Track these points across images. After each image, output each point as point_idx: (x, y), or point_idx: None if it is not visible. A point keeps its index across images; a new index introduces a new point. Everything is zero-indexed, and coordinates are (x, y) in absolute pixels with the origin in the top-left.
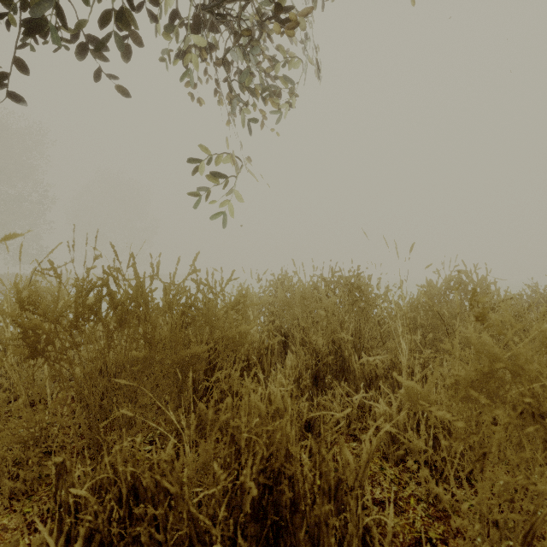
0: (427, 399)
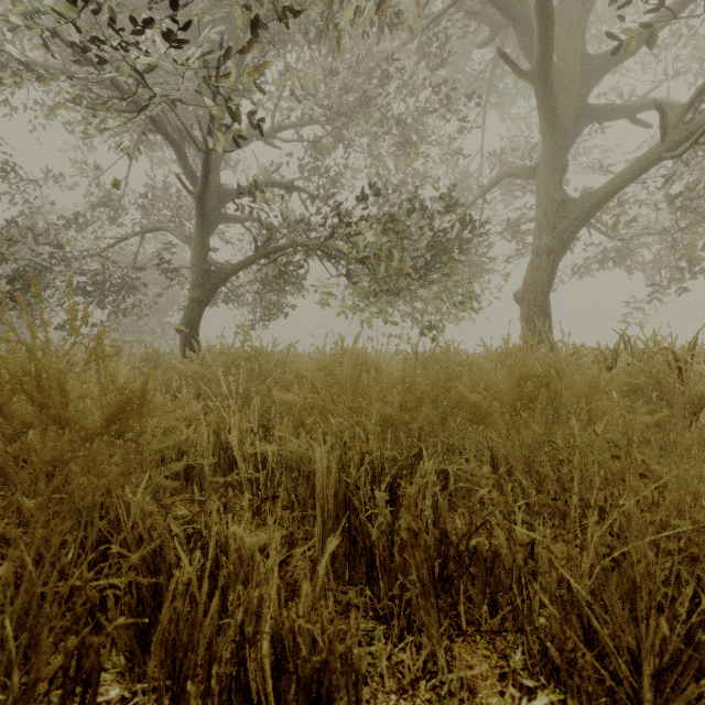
0: None
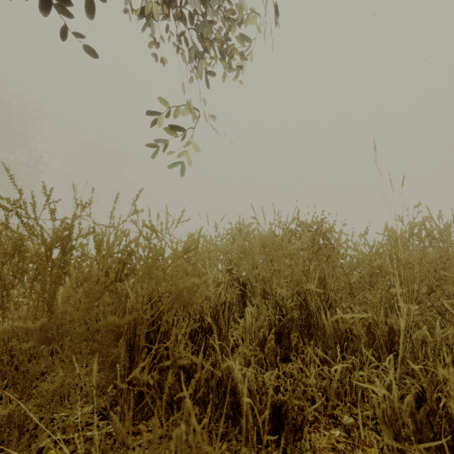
0: None
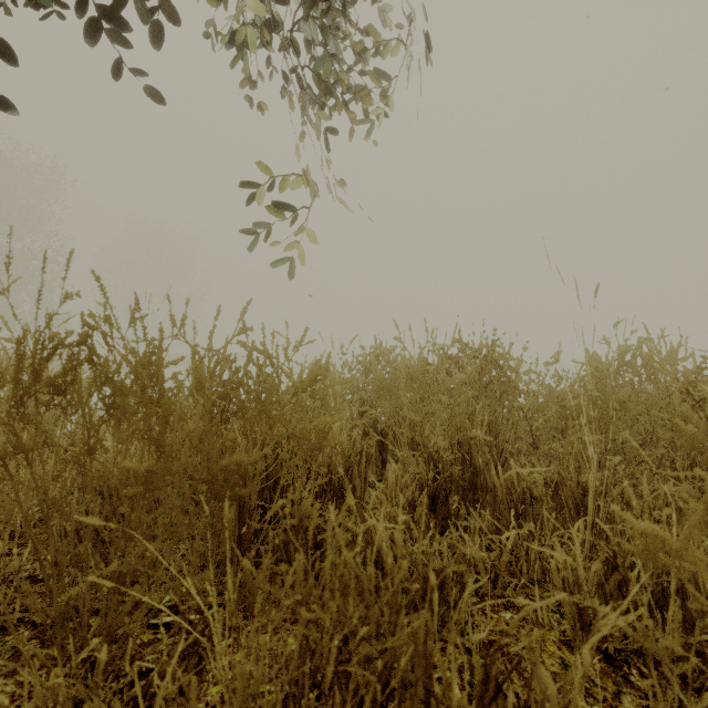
0: (686, 558)
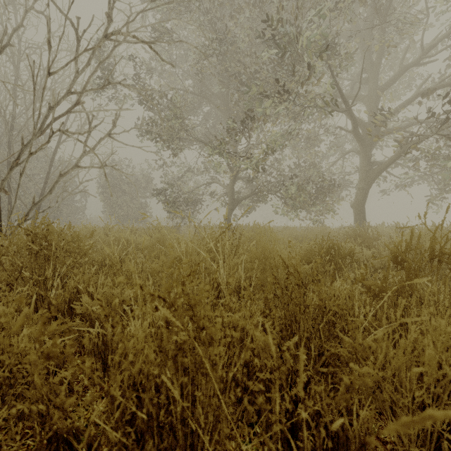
0: None
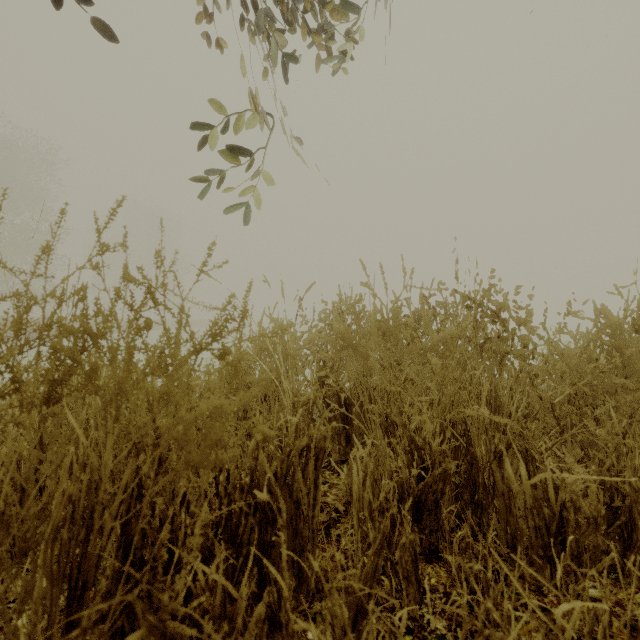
0: None
